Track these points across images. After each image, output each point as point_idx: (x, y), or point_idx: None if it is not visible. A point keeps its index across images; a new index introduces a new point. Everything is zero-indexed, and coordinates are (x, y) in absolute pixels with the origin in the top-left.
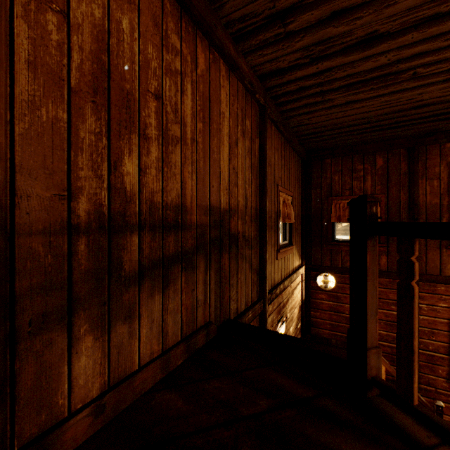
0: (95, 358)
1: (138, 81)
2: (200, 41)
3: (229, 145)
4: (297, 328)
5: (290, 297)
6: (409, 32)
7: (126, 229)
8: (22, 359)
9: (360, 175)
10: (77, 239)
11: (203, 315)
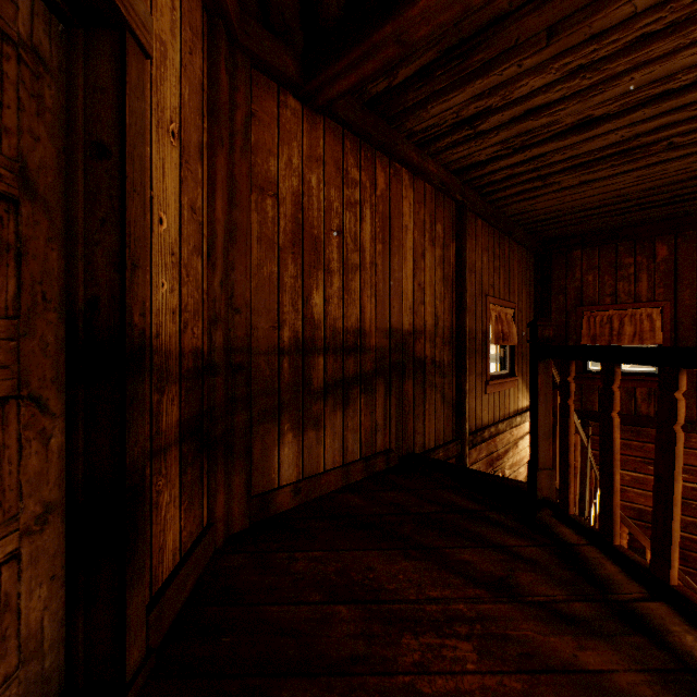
0: (294, 452)
1: (324, 225)
2: (379, 162)
3: (413, 260)
4: None
5: (510, 448)
6: (637, 110)
7: (314, 352)
8: (255, 437)
9: (629, 273)
10: (283, 359)
11: (383, 441)
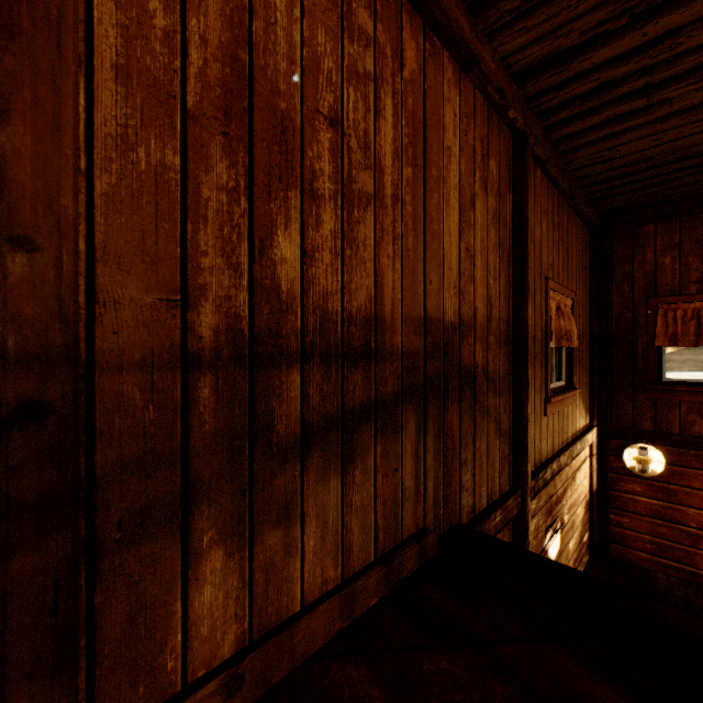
0: (228, 590)
1: (301, 96)
2: (407, 20)
3: (459, 207)
4: (581, 543)
5: (568, 484)
6: None
7: (279, 360)
8: (107, 588)
9: None
10: (198, 378)
11: (413, 515)
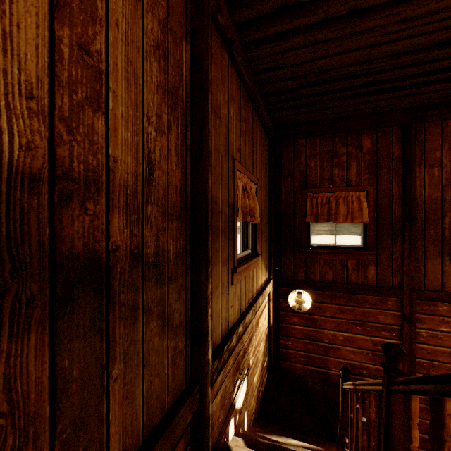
0: None
1: None
2: None
3: None
4: (263, 369)
5: (253, 332)
6: None
7: None
8: None
9: (342, 160)
10: None
11: None
